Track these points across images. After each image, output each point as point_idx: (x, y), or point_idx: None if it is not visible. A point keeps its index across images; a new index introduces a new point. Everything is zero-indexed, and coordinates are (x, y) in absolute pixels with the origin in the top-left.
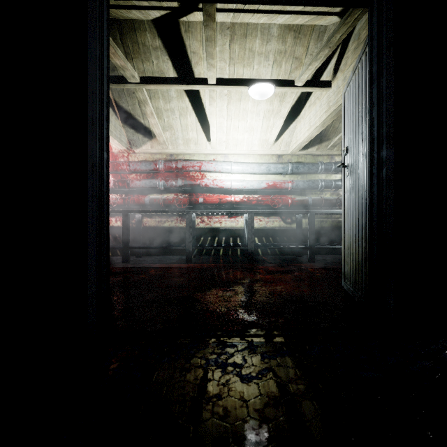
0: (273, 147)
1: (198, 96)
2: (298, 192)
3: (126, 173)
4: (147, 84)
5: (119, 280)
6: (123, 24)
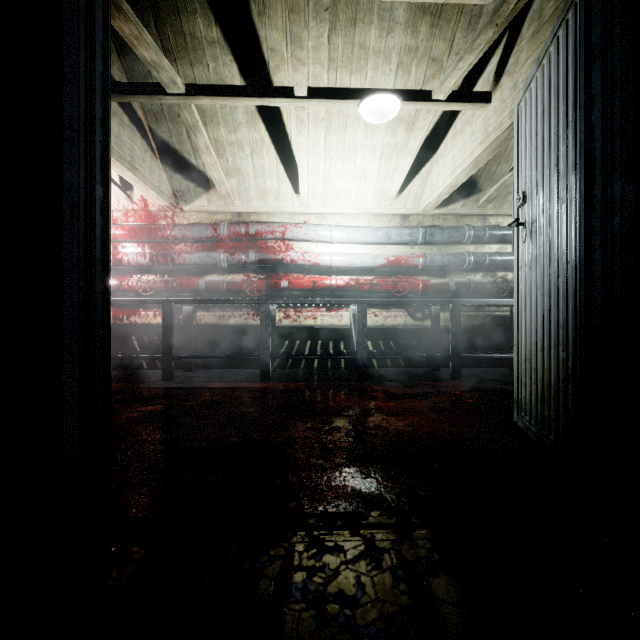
0: (395, 203)
1: (279, 122)
2: (433, 272)
3: (169, 242)
4: (197, 97)
5: (150, 411)
6: (160, 1)
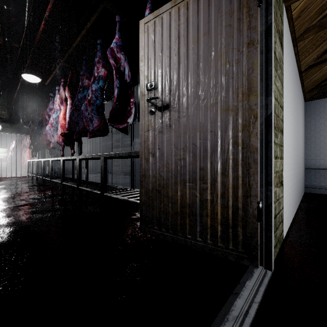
0: None
1: None
2: None
3: None
4: None
5: None
6: None
